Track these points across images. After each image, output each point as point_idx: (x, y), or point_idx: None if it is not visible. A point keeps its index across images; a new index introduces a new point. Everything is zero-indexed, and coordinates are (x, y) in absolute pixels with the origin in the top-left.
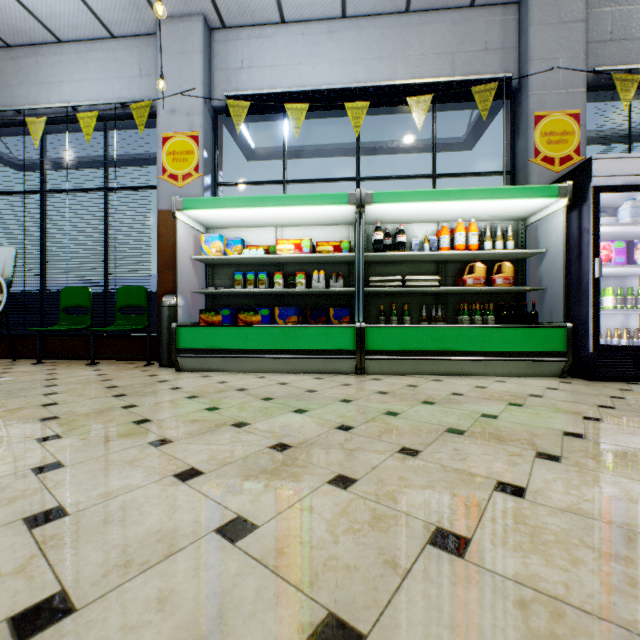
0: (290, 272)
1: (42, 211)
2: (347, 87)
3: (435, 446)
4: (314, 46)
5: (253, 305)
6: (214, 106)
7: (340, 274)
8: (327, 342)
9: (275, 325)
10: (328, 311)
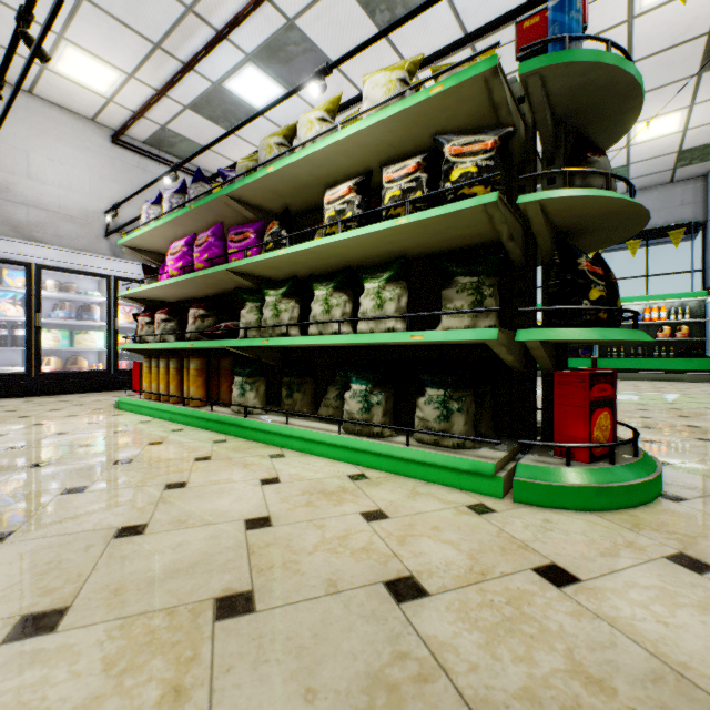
0: None
1: None
2: None
3: None
4: None
5: None
6: None
7: None
8: (577, 364)
9: None
10: (578, 351)
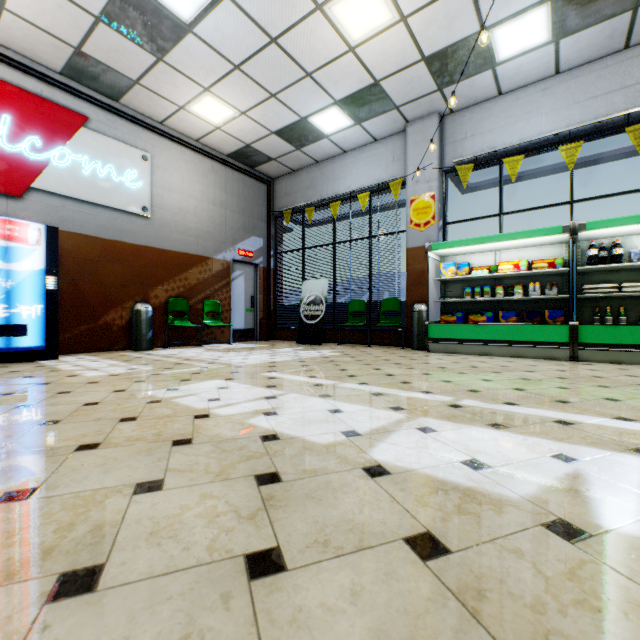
0: (507, 284)
1: (334, 255)
2: (560, 132)
3: (622, 387)
4: (528, 105)
5: (476, 309)
6: (444, 170)
7: (553, 284)
8: (543, 336)
9: (499, 323)
10: (542, 313)
